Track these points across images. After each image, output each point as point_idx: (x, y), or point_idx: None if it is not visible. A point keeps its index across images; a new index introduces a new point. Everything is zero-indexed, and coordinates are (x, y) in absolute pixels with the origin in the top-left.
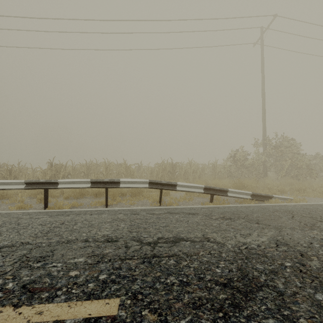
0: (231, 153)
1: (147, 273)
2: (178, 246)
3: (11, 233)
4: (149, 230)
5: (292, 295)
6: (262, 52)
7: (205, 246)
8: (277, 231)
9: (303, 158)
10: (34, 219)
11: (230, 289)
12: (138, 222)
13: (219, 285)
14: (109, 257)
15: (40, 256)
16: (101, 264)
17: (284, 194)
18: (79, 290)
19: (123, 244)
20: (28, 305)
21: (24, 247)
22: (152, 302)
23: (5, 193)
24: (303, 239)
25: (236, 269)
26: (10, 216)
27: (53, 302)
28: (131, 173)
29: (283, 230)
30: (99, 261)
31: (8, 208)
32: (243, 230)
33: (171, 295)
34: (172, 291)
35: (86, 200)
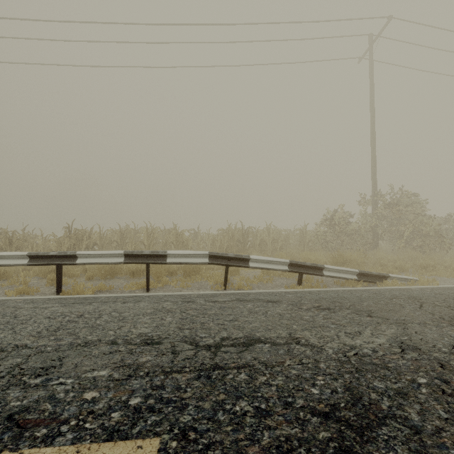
0: (327, 214)
1: (204, 396)
2: (252, 350)
3: (3, 330)
4: (208, 327)
5: (435, 434)
6: (371, 70)
7: (293, 351)
8: (401, 328)
9: (430, 221)
10: (39, 309)
11: (335, 423)
12: (192, 314)
13: (318, 415)
14: (147, 368)
15: (41, 366)
16: (134, 380)
17: (405, 272)
18: (96, 424)
19: (169, 347)
20: (12, 450)
21: (19, 352)
22: (211, 445)
23: (2, 270)
24: (440, 340)
25: (343, 389)
26: (4, 305)
27: (53, 444)
28: (184, 242)
29: (409, 326)
30: (131, 375)
31: (4, 293)
32: (348, 327)
33: (242, 434)
34: (244, 426)
35: (118, 281)
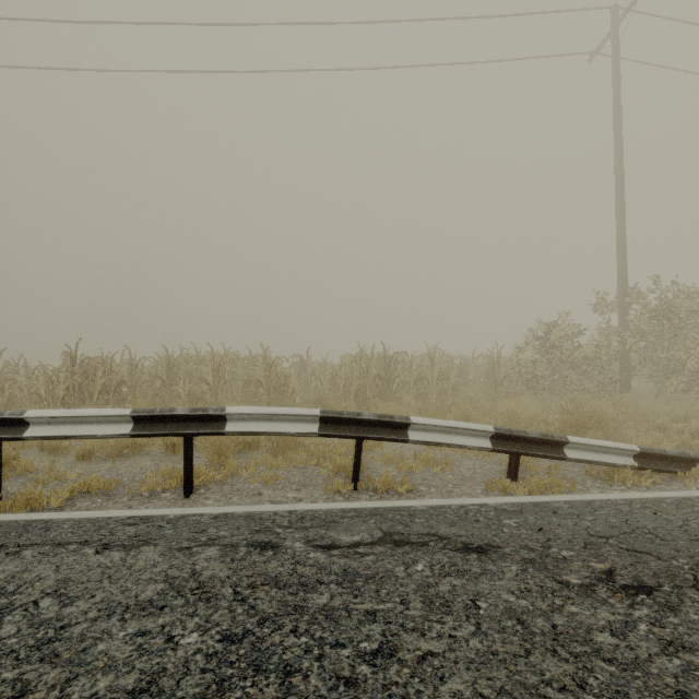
0: (536, 328)
1: None
2: None
3: None
4: None
5: None
6: (615, 70)
7: None
8: None
9: None
10: None
11: None
12: (265, 610)
13: None
14: None
15: None
16: None
17: None
18: None
19: None
20: None
21: None
22: None
23: None
24: None
25: None
26: None
27: None
28: (280, 381)
29: None
30: None
31: None
32: None
33: None
34: None
35: (140, 463)
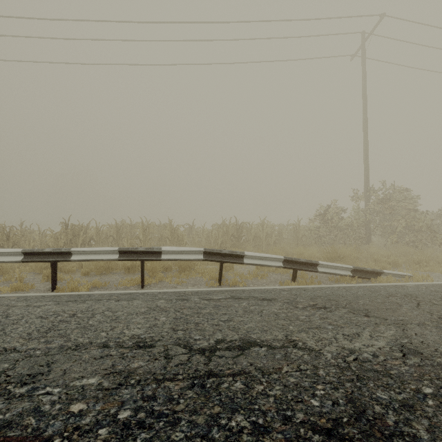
0: (320, 209)
1: (197, 408)
2: (248, 355)
3: None
4: (202, 328)
5: None
6: (363, 67)
7: (291, 356)
8: (400, 329)
9: (423, 216)
10: (32, 308)
11: None
12: (187, 313)
13: (320, 433)
14: (138, 375)
15: (28, 373)
16: (124, 390)
17: (398, 268)
18: None
19: (162, 351)
20: None
21: (7, 356)
22: None
23: None
24: (441, 343)
25: (344, 400)
26: None
27: None
28: (179, 238)
29: (408, 327)
30: (121, 384)
31: None
32: (346, 328)
33: None
34: None
35: (114, 276)
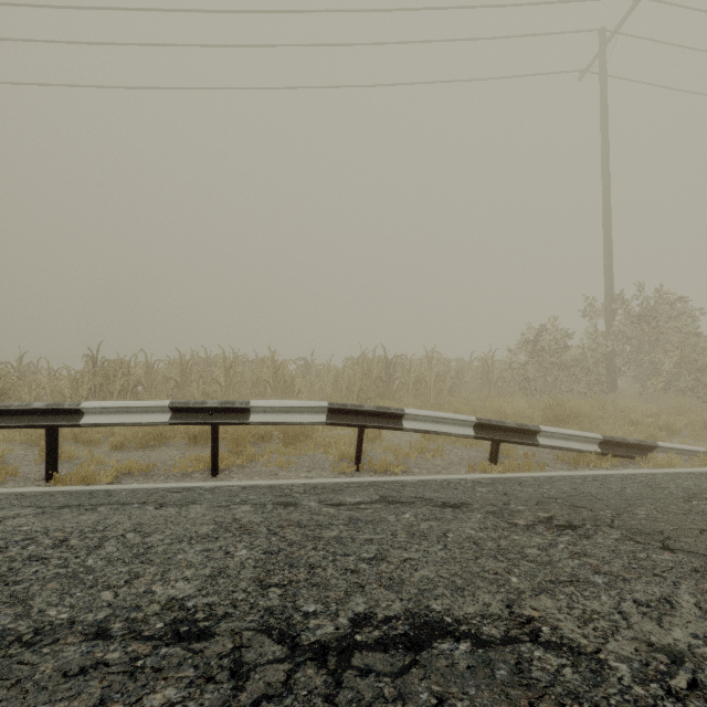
0: (529, 333)
1: None
2: (429, 667)
3: None
4: (323, 579)
5: None
6: (603, 89)
7: (532, 672)
8: None
9: None
10: None
11: None
12: (292, 538)
13: None
14: None
15: None
16: None
17: (675, 436)
18: None
19: (228, 651)
20: None
21: None
22: None
23: None
24: None
25: None
26: None
27: None
28: (287, 381)
29: None
30: None
31: None
32: (636, 583)
33: None
34: None
35: (168, 452)
